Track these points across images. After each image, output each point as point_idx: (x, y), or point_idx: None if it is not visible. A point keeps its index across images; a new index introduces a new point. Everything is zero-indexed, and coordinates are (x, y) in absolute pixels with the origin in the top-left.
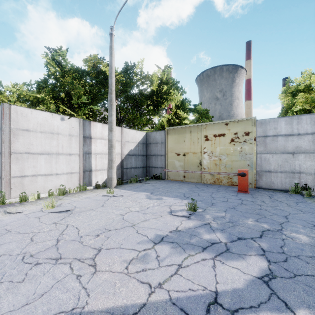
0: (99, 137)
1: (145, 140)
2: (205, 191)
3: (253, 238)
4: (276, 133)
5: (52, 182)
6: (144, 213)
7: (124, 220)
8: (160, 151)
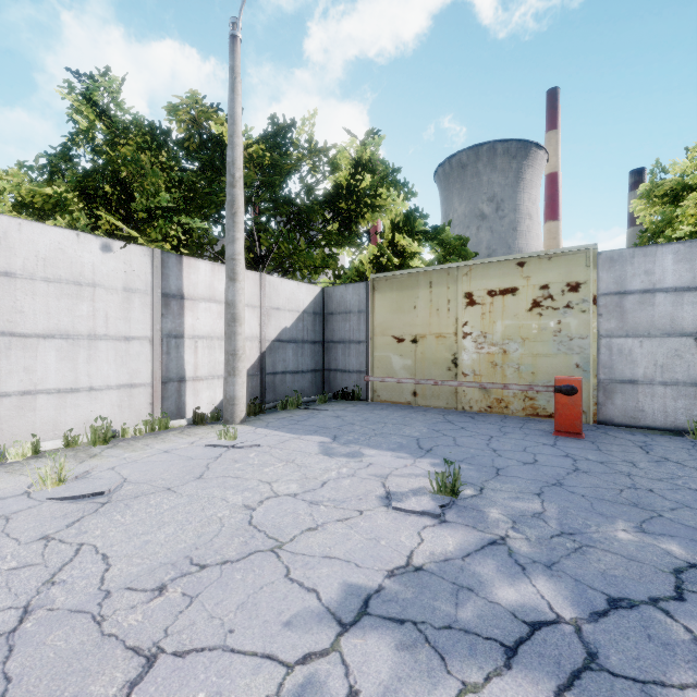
0: (203, 296)
1: (319, 306)
2: (471, 431)
3: (659, 604)
4: (652, 285)
5: (79, 411)
6: (312, 501)
7: (253, 526)
8: (355, 332)
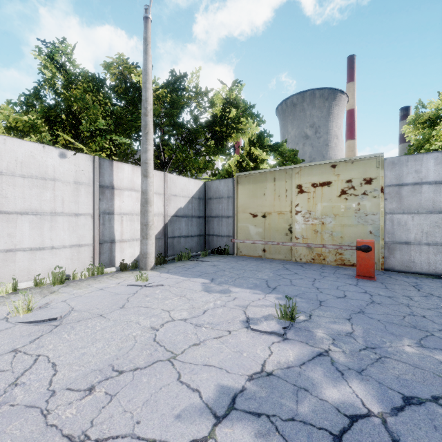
0: (127, 187)
1: (202, 193)
2: (301, 275)
3: (439, 401)
4: (420, 180)
5: (44, 262)
6: (197, 324)
7: (156, 342)
8: (225, 210)
